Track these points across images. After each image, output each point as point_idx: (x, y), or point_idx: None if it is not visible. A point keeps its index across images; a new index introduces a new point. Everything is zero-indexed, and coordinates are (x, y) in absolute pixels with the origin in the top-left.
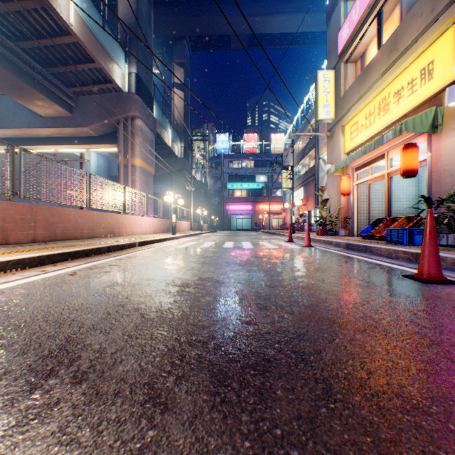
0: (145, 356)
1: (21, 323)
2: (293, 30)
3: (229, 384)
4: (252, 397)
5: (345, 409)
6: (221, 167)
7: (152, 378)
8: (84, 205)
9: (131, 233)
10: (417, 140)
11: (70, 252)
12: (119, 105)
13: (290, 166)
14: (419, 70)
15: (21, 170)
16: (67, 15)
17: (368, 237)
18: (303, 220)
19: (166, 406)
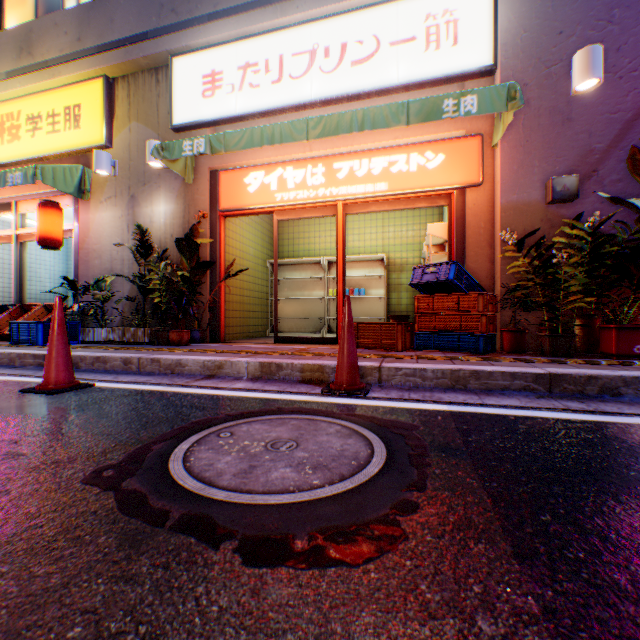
0: None
1: None
2: None
3: None
4: None
5: None
6: None
7: None
8: None
9: None
10: (64, 201)
11: None
12: None
13: None
14: (66, 106)
15: None
16: None
17: None
18: None
19: None
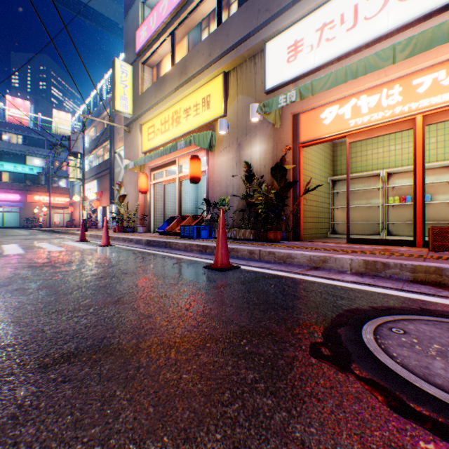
0: None
1: None
2: None
3: None
4: None
5: None
6: None
7: None
8: None
9: None
10: (200, 154)
11: None
12: None
13: (81, 153)
14: (202, 98)
15: None
16: None
17: (165, 233)
18: (97, 216)
19: None
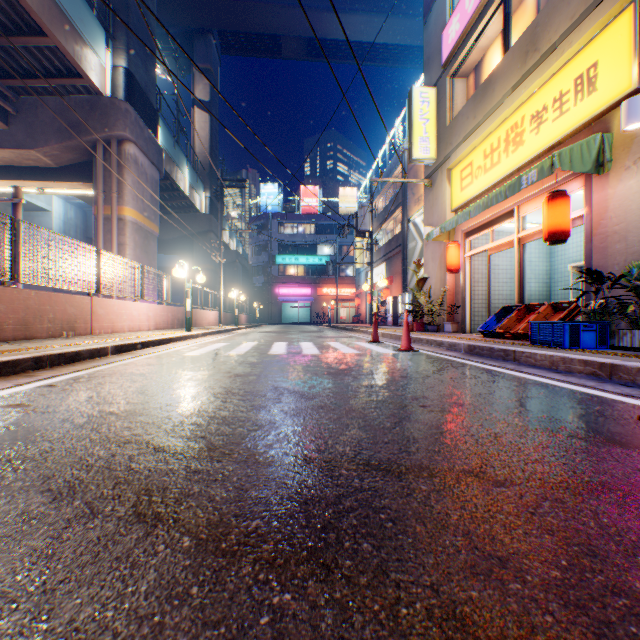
0: None
1: None
2: (371, 38)
3: None
4: None
5: None
6: (267, 232)
7: None
8: (6, 277)
9: (110, 330)
10: (568, 187)
11: None
12: (96, 117)
13: (368, 230)
14: (574, 78)
15: None
16: None
17: (494, 334)
18: (385, 310)
19: None
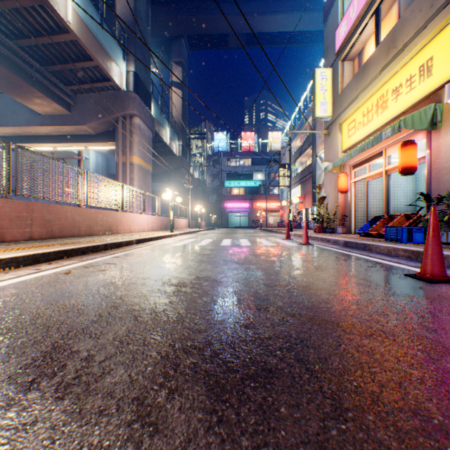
0: (136, 365)
1: (7, 326)
2: (290, 29)
3: (228, 399)
4: (253, 415)
5: (359, 431)
6: (219, 165)
7: (142, 392)
8: (82, 202)
9: (129, 231)
10: (416, 137)
11: (66, 249)
12: (117, 103)
13: (287, 163)
14: (418, 66)
15: (17, 168)
16: (65, 13)
17: (366, 234)
18: (300, 218)
19: (155, 427)
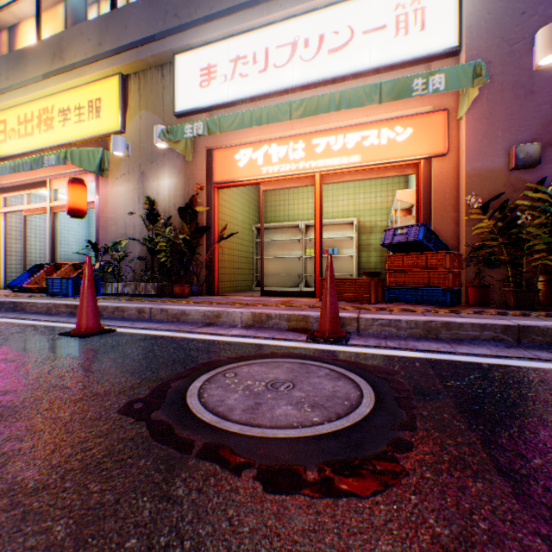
0: None
1: None
2: None
3: None
4: None
5: None
6: None
7: None
8: None
9: None
10: (88, 178)
11: None
12: None
13: None
14: (89, 100)
15: None
16: None
17: (25, 289)
18: None
19: None
